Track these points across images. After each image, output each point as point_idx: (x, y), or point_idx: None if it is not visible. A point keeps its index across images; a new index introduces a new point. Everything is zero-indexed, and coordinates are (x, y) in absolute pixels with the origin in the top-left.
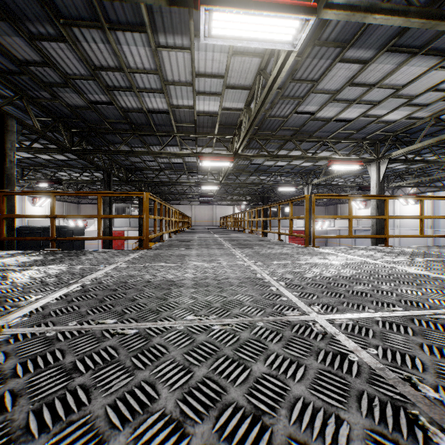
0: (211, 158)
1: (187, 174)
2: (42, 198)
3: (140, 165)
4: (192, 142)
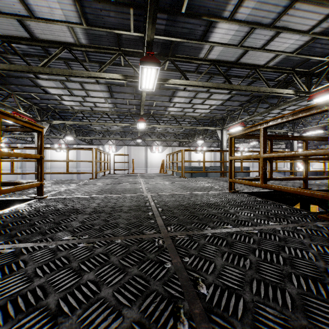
0: None
1: None
2: None
3: None
4: None
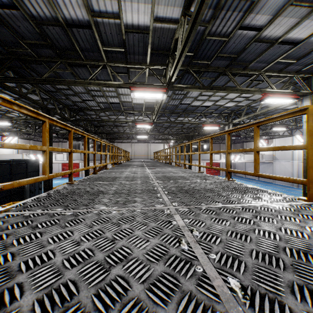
0: (143, 88)
1: (125, 115)
2: (9, 137)
3: (82, 106)
4: (125, 76)
